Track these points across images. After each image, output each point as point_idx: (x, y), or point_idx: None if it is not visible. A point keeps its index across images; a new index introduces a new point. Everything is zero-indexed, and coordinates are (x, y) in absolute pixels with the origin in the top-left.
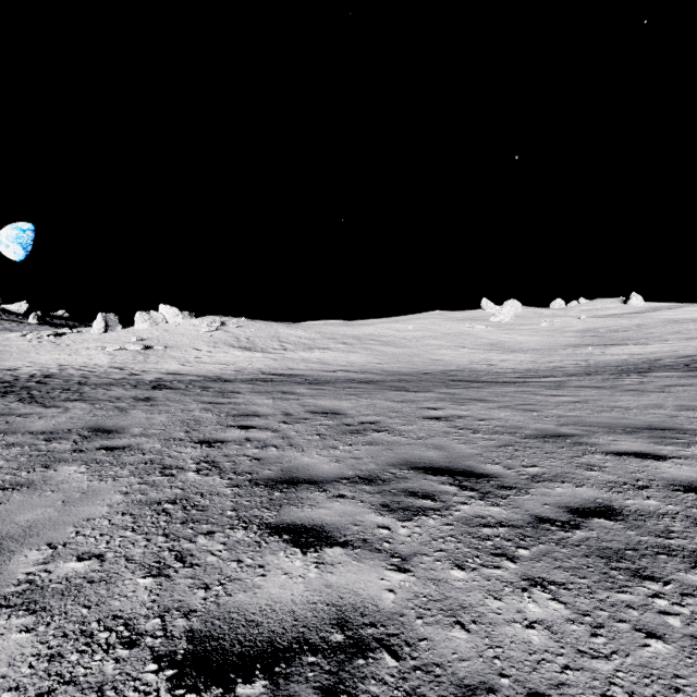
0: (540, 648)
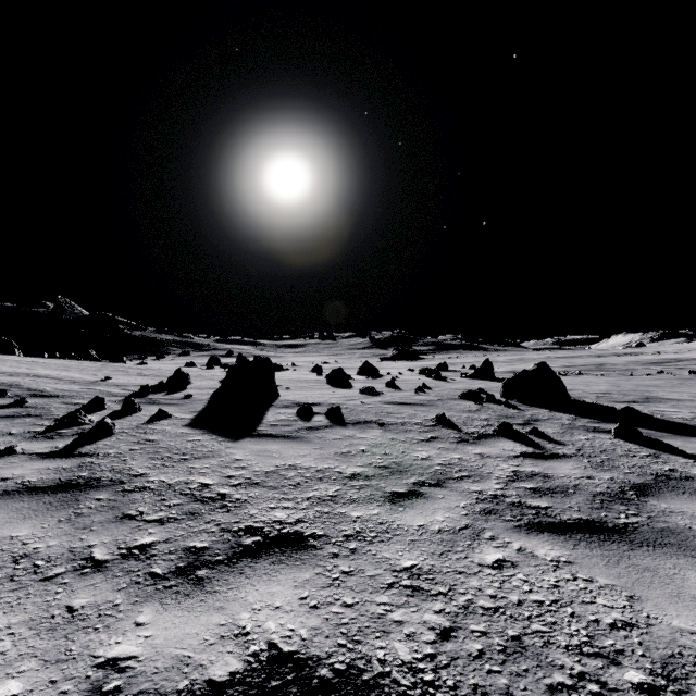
0: (1, 610)
